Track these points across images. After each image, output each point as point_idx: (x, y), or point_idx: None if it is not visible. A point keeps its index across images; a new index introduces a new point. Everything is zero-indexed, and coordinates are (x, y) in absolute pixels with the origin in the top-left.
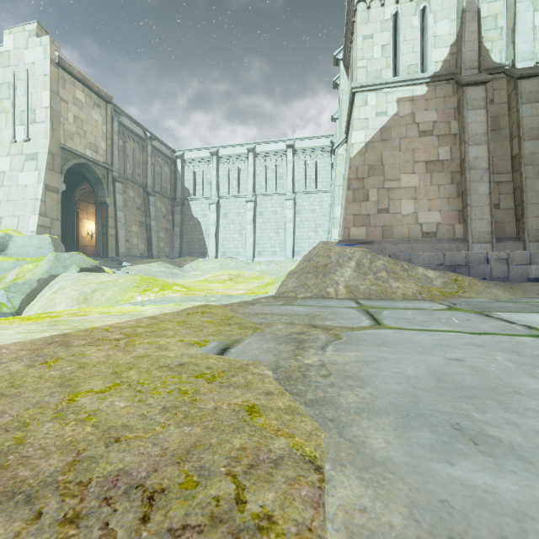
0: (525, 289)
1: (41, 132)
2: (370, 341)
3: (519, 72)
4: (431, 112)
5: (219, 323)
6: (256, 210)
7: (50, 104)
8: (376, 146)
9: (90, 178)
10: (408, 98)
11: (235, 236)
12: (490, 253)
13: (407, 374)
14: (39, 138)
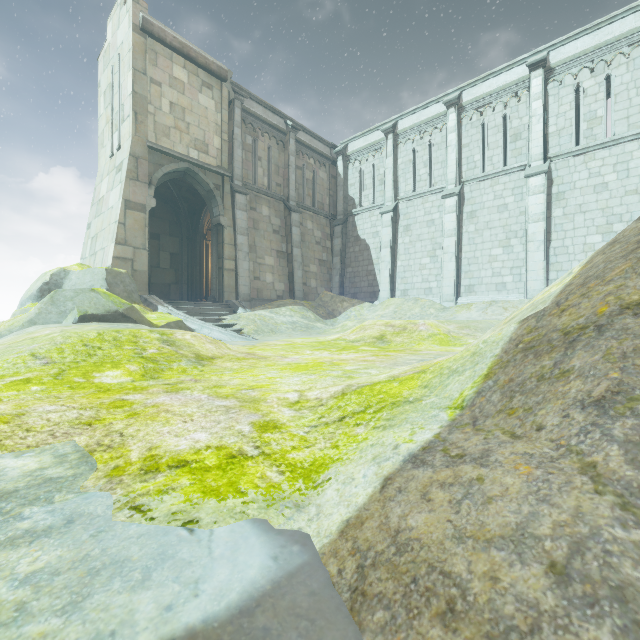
0: None
1: (127, 131)
2: None
3: None
4: None
5: None
6: (462, 210)
7: (132, 88)
8: None
9: (201, 192)
10: None
11: (423, 261)
12: None
13: None
14: (126, 141)
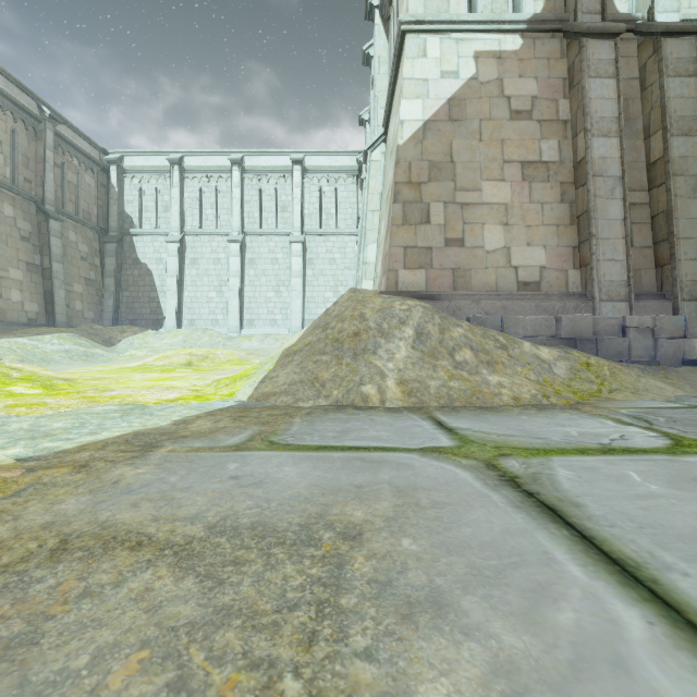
0: (688, 378)
1: None
2: None
3: (664, 22)
4: (529, 81)
5: None
6: (245, 255)
7: None
8: (441, 128)
9: None
10: (493, 54)
11: (210, 295)
12: (629, 317)
13: None
14: None
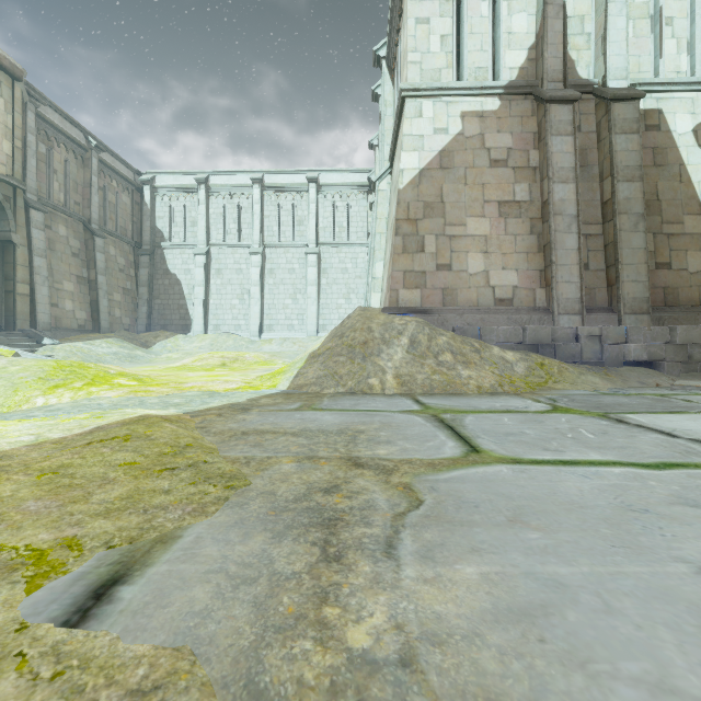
0: (624, 375)
1: None
2: (485, 507)
3: (612, 91)
4: (505, 135)
5: (148, 469)
6: (265, 266)
7: None
8: (433, 175)
9: None
10: (476, 114)
11: (234, 302)
12: (580, 327)
13: (691, 692)
14: None
